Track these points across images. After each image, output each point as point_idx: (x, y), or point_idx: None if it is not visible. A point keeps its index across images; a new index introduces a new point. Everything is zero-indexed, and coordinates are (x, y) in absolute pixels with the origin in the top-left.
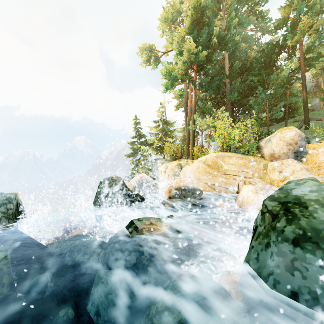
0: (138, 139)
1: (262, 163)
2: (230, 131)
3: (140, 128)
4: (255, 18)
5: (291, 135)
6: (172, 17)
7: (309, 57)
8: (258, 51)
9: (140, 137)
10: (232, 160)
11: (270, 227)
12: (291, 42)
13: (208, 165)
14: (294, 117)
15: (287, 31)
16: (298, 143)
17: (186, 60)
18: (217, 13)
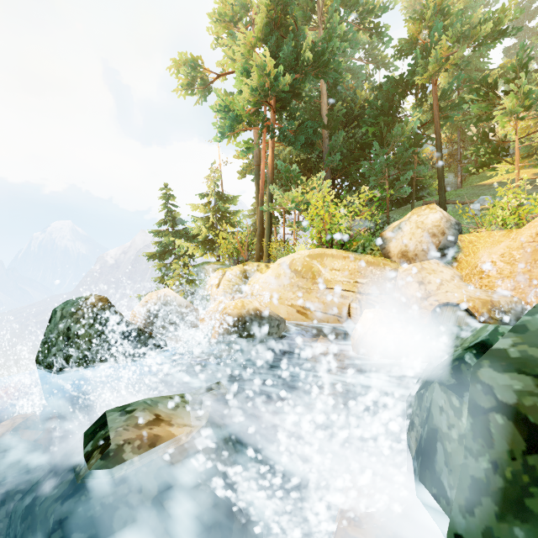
0: (171, 226)
1: (389, 267)
2: (334, 210)
3: (174, 206)
4: (369, 36)
5: (435, 219)
6: (233, 13)
7: (445, 106)
8: (373, 89)
9: (175, 223)
10: (338, 263)
11: (527, 475)
12: (422, 78)
13: (295, 271)
14: (422, 199)
15: (416, 59)
16: (446, 232)
17: (257, 86)
18: (310, 17)
